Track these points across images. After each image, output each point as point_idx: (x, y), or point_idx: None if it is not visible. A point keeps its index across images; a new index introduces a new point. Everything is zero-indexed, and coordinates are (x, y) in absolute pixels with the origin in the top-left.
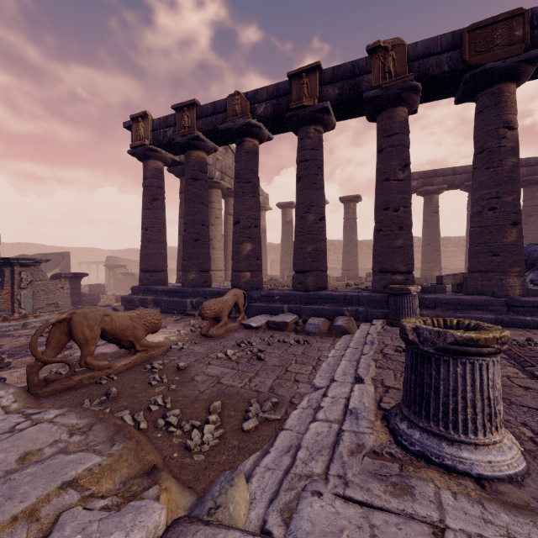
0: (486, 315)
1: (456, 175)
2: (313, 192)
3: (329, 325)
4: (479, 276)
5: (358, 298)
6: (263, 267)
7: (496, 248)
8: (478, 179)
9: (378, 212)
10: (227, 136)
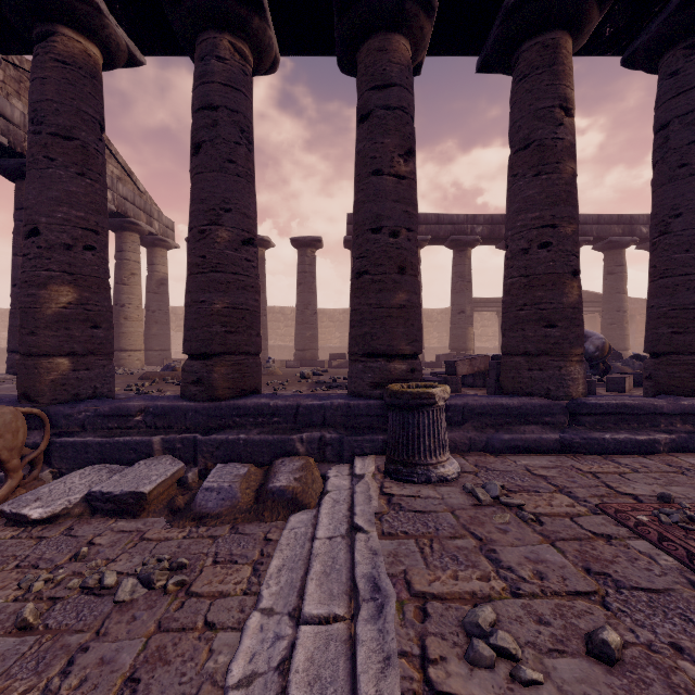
0: (546, 434)
1: (440, 224)
2: (227, 180)
3: (258, 486)
4: (525, 361)
5: (323, 412)
6: (162, 345)
7: (552, 313)
8: (522, 193)
9: (361, 236)
10: (5, 12)
